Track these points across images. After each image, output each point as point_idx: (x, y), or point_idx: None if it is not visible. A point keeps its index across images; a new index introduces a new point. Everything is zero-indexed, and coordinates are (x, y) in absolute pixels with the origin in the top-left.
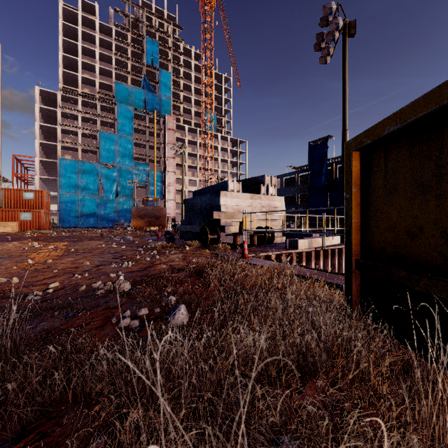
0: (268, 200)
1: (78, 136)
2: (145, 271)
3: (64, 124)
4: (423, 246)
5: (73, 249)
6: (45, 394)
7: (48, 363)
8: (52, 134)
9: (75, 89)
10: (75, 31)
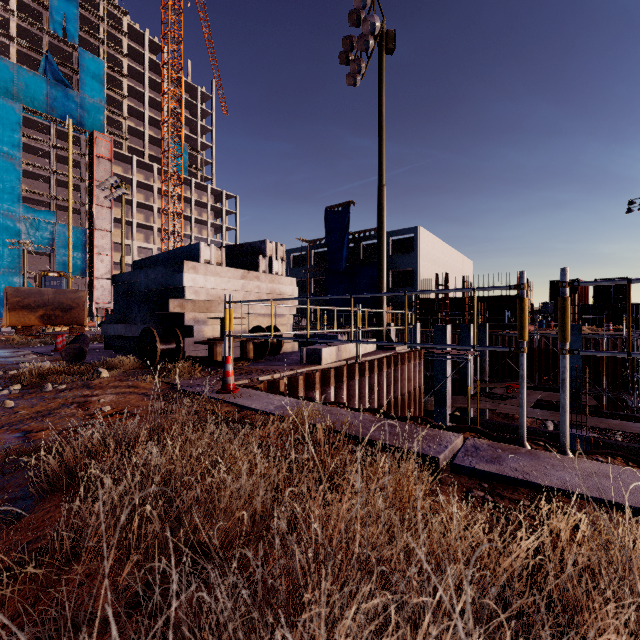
0: (271, 282)
1: None
2: None
3: None
4: None
5: None
6: None
7: None
8: None
9: None
10: None
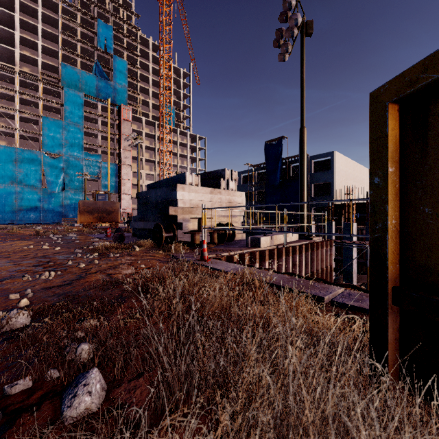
0: (228, 195)
1: (15, 120)
2: (69, 287)
3: None
4: None
5: None
6: None
7: None
8: None
9: (12, 66)
10: (12, 1)
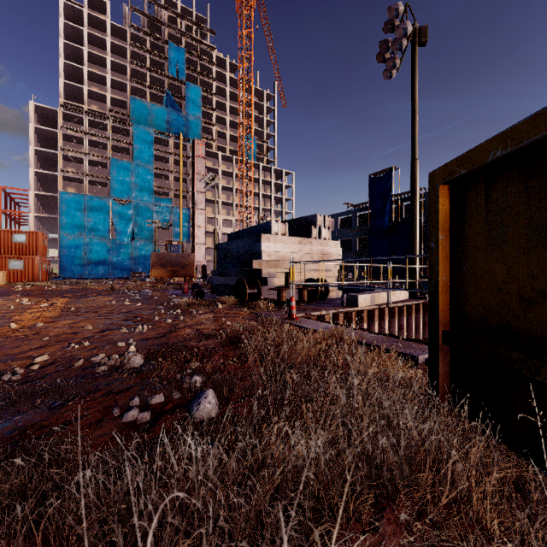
0: (321, 245)
1: (84, 165)
2: (164, 339)
3: (66, 149)
4: (546, 318)
5: (73, 308)
6: (1, 540)
7: (14, 485)
8: (51, 161)
9: (81, 105)
10: (81, 33)
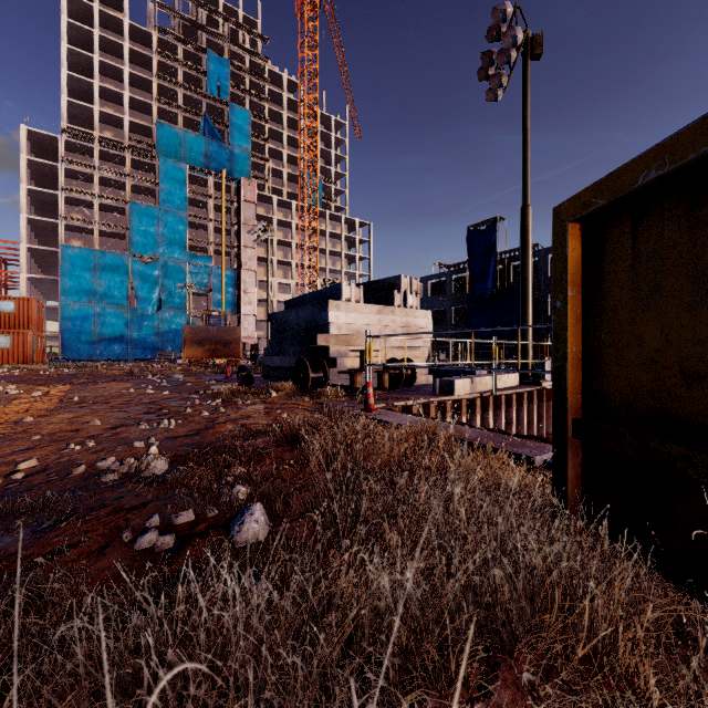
0: (406, 316)
1: (94, 210)
2: (197, 437)
3: (70, 188)
4: None
5: (76, 397)
6: None
7: None
8: (50, 204)
9: (90, 131)
10: (90, 36)
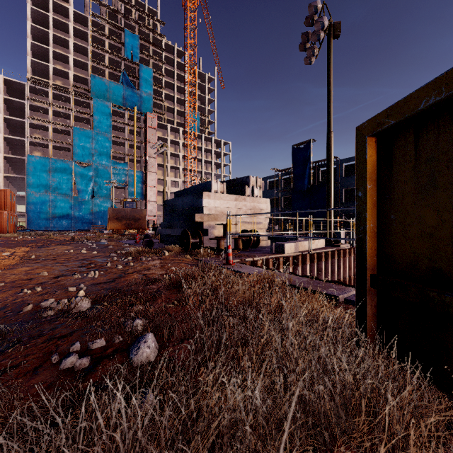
0: (253, 202)
1: (49, 132)
2: (113, 283)
3: (33, 117)
4: None
5: (33, 256)
6: None
7: None
8: (19, 128)
9: (46, 80)
10: (46, 18)
